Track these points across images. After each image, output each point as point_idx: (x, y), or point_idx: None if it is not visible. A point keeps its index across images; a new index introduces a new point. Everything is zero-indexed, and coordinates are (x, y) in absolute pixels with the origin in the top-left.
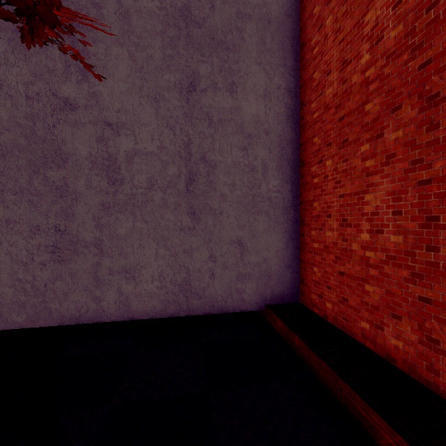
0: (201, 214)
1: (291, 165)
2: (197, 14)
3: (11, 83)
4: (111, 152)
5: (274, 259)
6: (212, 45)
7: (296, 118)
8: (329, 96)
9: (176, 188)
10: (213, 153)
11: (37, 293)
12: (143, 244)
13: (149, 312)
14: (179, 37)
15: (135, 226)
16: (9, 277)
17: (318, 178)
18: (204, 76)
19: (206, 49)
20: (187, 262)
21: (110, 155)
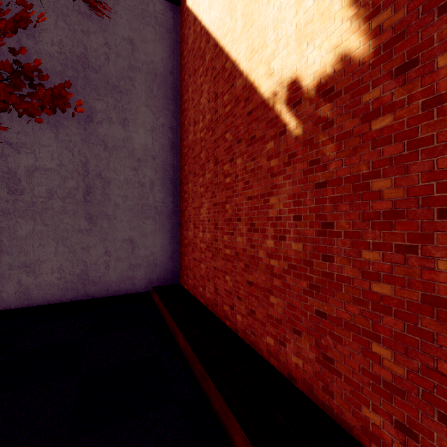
0: (97, 219)
1: (173, 183)
2: (94, 62)
3: None
4: (11, 167)
5: (159, 252)
6: (108, 88)
7: (177, 149)
8: (190, 140)
9: (75, 198)
10: (108, 172)
11: None
12: (44, 244)
13: (49, 299)
14: (77, 78)
15: (35, 228)
16: None
17: (186, 194)
18: (100, 111)
19: (102, 90)
20: (84, 257)
21: (10, 169)
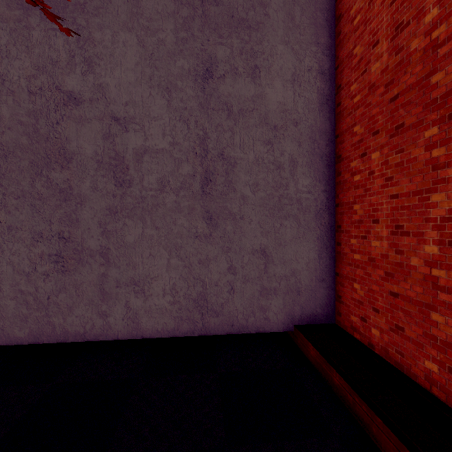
0: (218, 219)
1: (325, 161)
2: None
3: (13, 77)
4: (119, 150)
5: (304, 272)
6: (232, 24)
7: (331, 105)
8: (376, 72)
9: (190, 189)
10: (233, 149)
11: (39, 306)
12: (154, 254)
13: (160, 330)
14: (194, 17)
15: (145, 232)
16: (11, 288)
17: (360, 174)
18: (222, 60)
19: (225, 30)
20: (202, 274)
21: (117, 154)
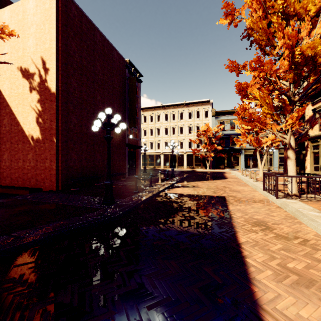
0: None
1: None
2: None
3: None
4: None
5: None
6: None
7: None
8: None
9: None
10: None
11: None
12: None
13: None
14: None
15: None
16: None
17: None
18: None
19: None
20: None
21: None
